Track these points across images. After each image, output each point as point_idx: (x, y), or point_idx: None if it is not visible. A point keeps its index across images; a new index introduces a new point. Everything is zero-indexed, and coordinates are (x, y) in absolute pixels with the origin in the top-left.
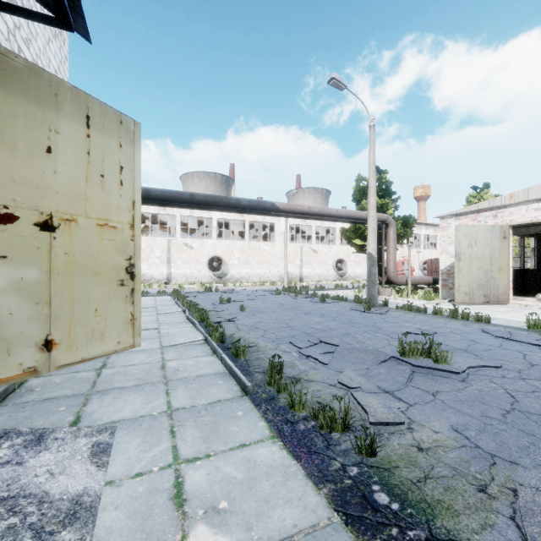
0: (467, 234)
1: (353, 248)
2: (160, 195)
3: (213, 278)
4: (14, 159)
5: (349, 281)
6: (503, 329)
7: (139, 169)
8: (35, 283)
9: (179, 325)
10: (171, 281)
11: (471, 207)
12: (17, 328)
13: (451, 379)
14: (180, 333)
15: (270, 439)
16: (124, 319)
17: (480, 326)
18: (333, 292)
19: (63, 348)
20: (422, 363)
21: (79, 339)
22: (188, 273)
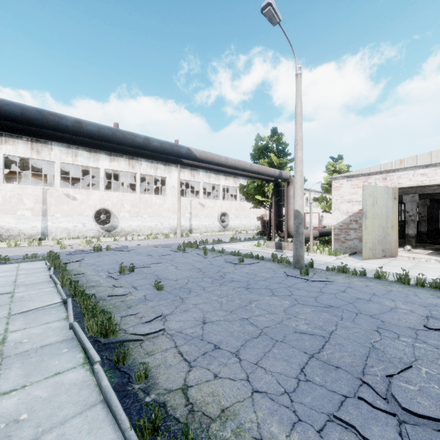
0: (371, 194)
1: (234, 203)
2: (18, 113)
3: (100, 232)
4: None
5: (230, 231)
6: None
7: None
8: None
9: (52, 358)
10: (47, 237)
11: (363, 170)
12: None
13: None
14: (52, 413)
15: None
16: None
17: None
18: (232, 245)
19: None
20: None
21: None
22: (70, 227)
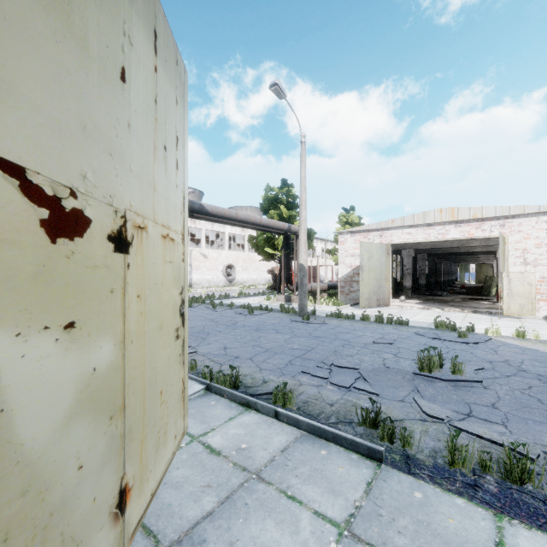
0: (367, 250)
1: (241, 254)
2: None
3: None
4: (83, 73)
5: (238, 286)
6: (423, 330)
7: (186, 146)
8: (107, 373)
9: None
10: None
11: (364, 227)
12: (86, 497)
13: (477, 387)
14: None
15: (501, 520)
16: (178, 393)
17: (407, 329)
18: (241, 300)
19: (135, 492)
20: (444, 376)
21: (148, 459)
22: None
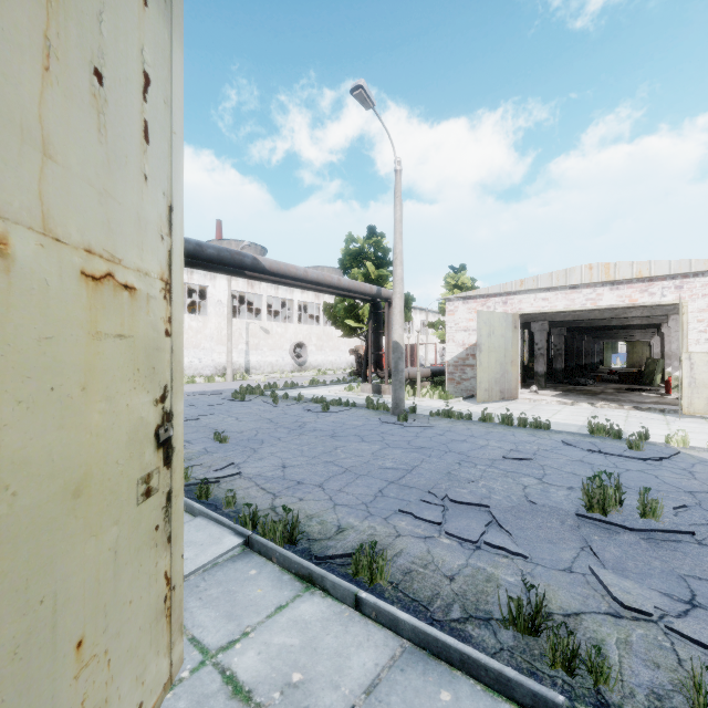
0: (486, 322)
1: (315, 329)
2: None
3: None
4: None
5: (310, 371)
6: (573, 437)
7: (180, 109)
8: None
9: None
10: None
11: (481, 290)
12: None
13: (687, 543)
14: None
15: None
16: (151, 609)
17: (550, 436)
18: (313, 390)
19: None
20: (629, 521)
21: None
22: None
